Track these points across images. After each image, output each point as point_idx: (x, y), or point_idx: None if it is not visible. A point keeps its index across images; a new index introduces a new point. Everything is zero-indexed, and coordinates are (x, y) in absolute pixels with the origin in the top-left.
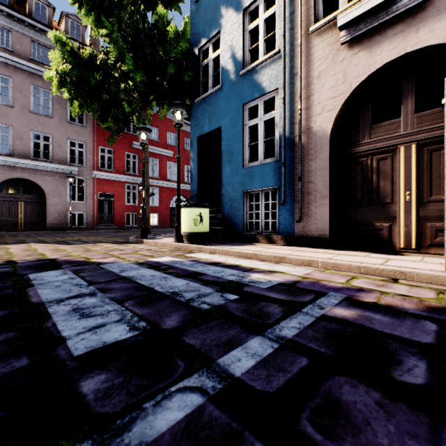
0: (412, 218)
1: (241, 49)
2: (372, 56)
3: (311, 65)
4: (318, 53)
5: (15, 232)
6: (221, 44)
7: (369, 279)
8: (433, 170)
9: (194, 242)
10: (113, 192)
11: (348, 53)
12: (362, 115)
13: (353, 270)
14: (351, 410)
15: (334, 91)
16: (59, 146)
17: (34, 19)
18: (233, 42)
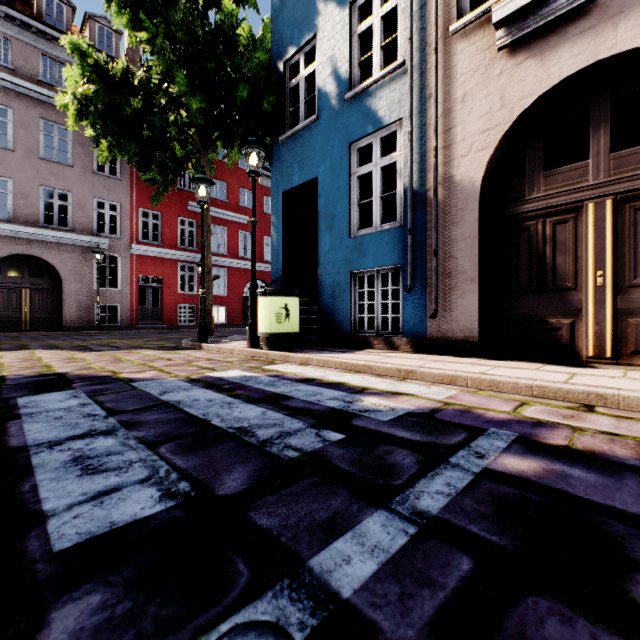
0: (606, 311)
1: (347, 62)
2: (545, 66)
3: (452, 83)
4: (462, 64)
5: (17, 333)
6: (317, 54)
7: (548, 405)
8: (639, 238)
9: (276, 348)
10: (161, 275)
11: (509, 63)
12: (528, 156)
13: (521, 390)
14: None
15: (486, 121)
16: (82, 208)
17: (45, 22)
18: (334, 51)
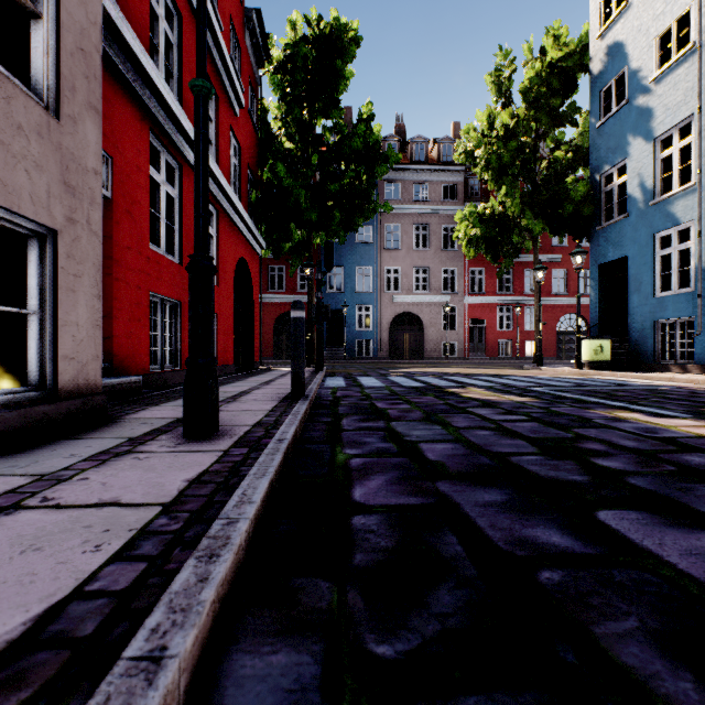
0: None
1: (651, 179)
2: None
3: None
4: None
5: (408, 360)
6: (627, 172)
7: None
8: None
9: (594, 369)
10: (484, 318)
11: None
12: None
13: None
14: (631, 390)
15: None
16: (434, 277)
17: (416, 163)
18: (641, 171)
